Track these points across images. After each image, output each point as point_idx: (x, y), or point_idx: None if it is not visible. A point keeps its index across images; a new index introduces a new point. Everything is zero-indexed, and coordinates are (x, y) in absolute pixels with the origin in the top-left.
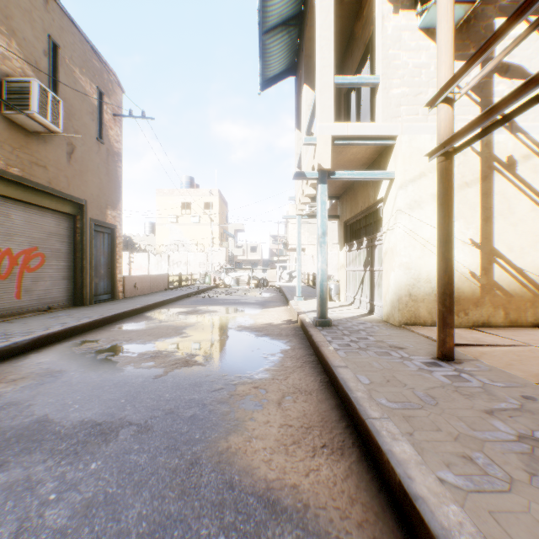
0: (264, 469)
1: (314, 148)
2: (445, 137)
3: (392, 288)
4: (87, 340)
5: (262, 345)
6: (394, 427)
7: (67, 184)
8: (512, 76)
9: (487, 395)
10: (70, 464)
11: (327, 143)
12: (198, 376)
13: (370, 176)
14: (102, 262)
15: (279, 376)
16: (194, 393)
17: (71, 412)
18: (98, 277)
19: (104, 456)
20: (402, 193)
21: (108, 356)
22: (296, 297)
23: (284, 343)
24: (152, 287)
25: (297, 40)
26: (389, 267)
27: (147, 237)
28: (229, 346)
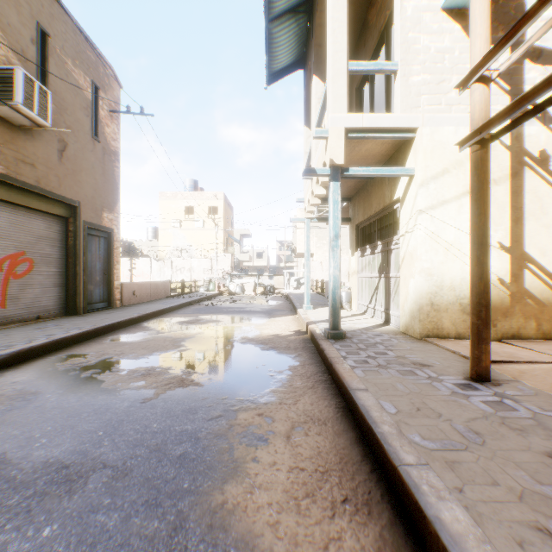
0: (270, 537)
1: (325, 142)
2: (480, 122)
3: (411, 296)
4: (73, 354)
5: (268, 361)
6: (436, 478)
7: (58, 183)
8: (545, 61)
9: (542, 429)
10: (16, 529)
11: (340, 136)
12: (193, 400)
13: (387, 173)
14: (97, 268)
15: (287, 399)
16: (186, 423)
17: (35, 448)
18: (93, 284)
19: (63, 515)
20: (423, 191)
21: (93, 374)
22: (305, 306)
23: (292, 357)
24: (153, 295)
25: (306, 29)
26: (408, 273)
27: (150, 243)
28: (231, 362)
